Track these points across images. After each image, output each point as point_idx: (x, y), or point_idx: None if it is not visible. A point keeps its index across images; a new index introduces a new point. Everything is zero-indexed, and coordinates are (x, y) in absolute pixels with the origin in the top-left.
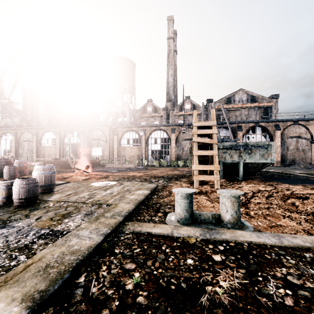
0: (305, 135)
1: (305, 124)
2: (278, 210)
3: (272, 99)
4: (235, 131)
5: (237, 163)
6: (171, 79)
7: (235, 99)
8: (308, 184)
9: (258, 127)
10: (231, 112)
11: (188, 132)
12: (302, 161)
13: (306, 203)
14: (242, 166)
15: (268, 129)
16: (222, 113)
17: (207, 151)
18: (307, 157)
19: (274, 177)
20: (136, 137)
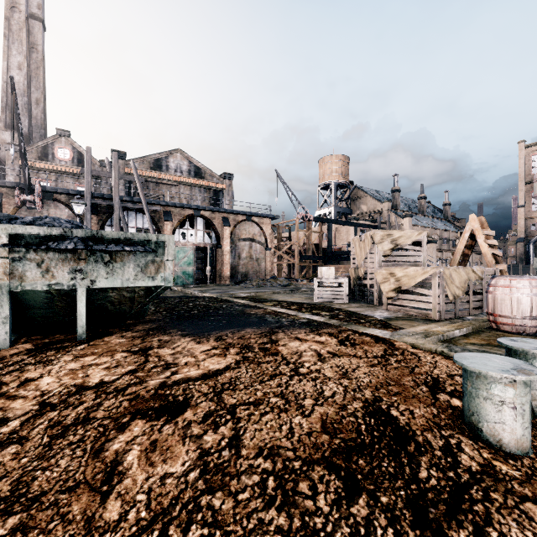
0: (259, 238)
1: (260, 222)
2: None
3: (225, 179)
4: (160, 220)
5: (69, 290)
6: (19, 76)
7: (170, 165)
8: (230, 331)
9: (200, 219)
10: (162, 187)
11: (47, 209)
12: (256, 275)
13: (160, 448)
14: (85, 298)
15: (213, 223)
16: (133, 179)
17: None
18: (262, 270)
19: (190, 314)
20: None
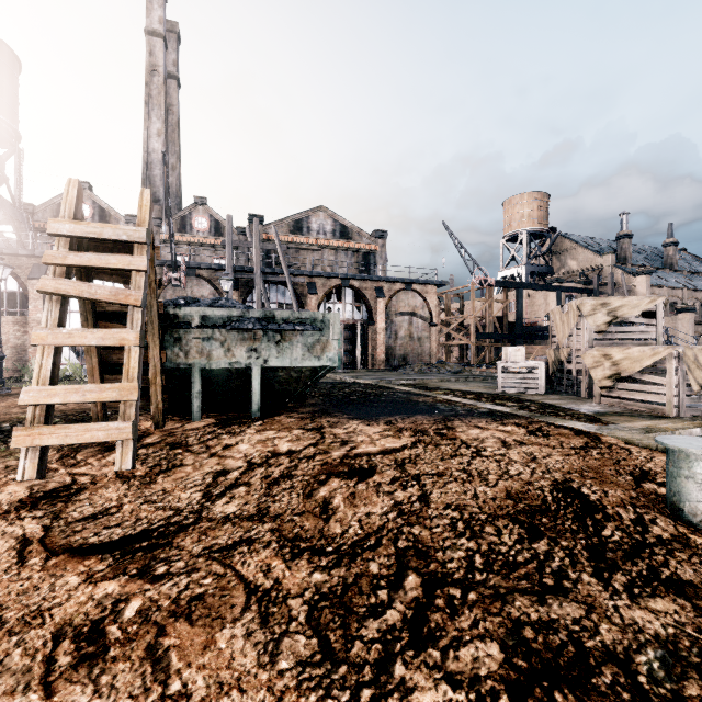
0: (422, 311)
1: (422, 291)
2: (260, 555)
3: (377, 238)
4: (304, 293)
5: (246, 369)
6: (158, 143)
7: (311, 227)
8: (399, 417)
9: (349, 290)
10: (303, 253)
11: (190, 287)
12: (418, 359)
13: (359, 497)
14: (259, 377)
15: (364, 294)
16: (274, 248)
17: (98, 332)
18: (425, 352)
19: (350, 399)
20: (8, 288)
